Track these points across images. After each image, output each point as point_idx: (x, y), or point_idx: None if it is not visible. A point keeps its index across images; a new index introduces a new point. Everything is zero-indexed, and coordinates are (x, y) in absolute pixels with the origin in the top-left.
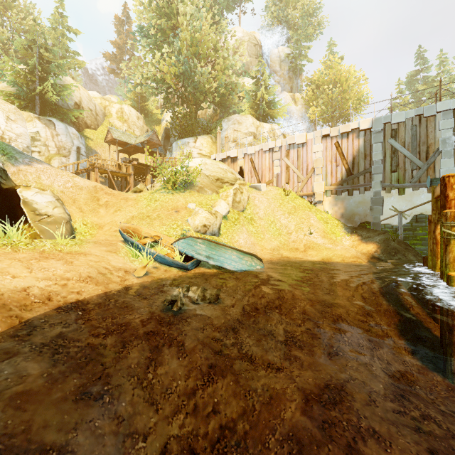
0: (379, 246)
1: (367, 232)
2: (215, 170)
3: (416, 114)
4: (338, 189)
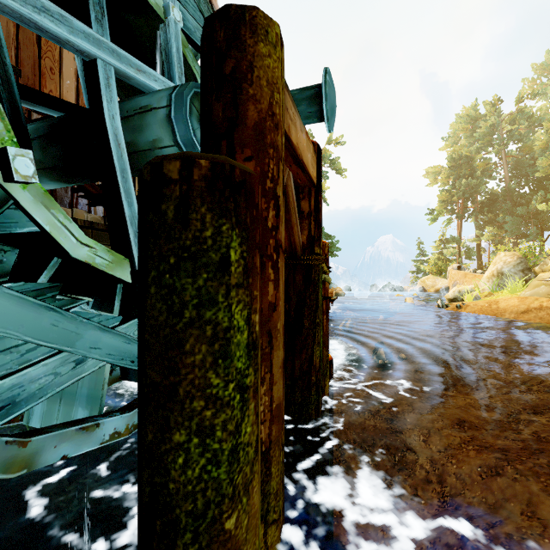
0: None
1: None
2: None
3: None
4: None
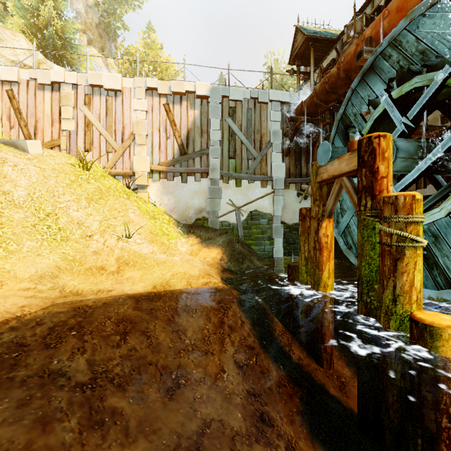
0: (224, 250)
1: (207, 231)
2: None
3: (252, 95)
4: (169, 171)
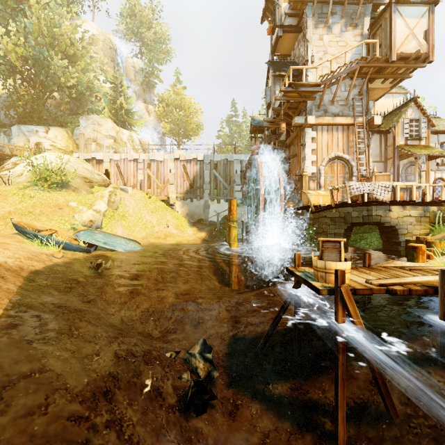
0: (207, 233)
1: (202, 225)
2: (81, 169)
3: (225, 158)
4: (185, 196)
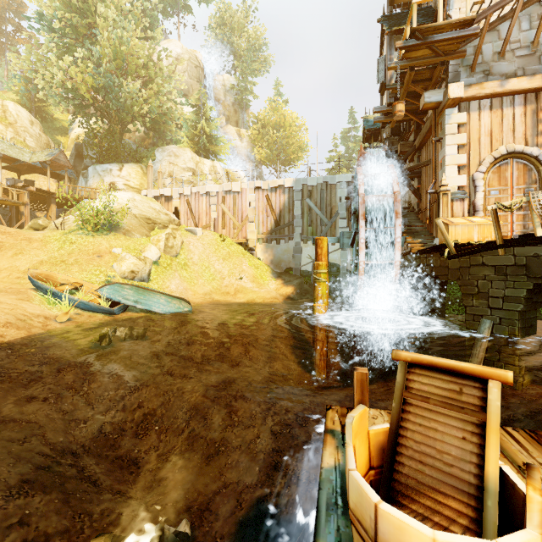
0: (295, 288)
1: (290, 276)
2: (146, 209)
3: (324, 180)
4: (268, 238)
